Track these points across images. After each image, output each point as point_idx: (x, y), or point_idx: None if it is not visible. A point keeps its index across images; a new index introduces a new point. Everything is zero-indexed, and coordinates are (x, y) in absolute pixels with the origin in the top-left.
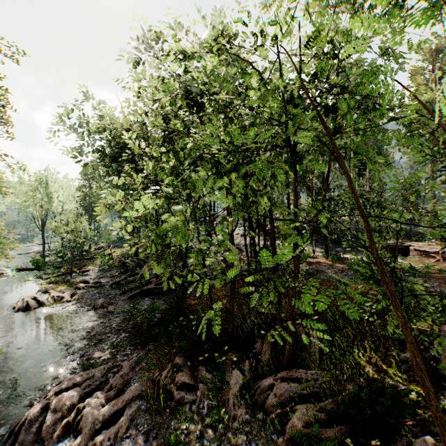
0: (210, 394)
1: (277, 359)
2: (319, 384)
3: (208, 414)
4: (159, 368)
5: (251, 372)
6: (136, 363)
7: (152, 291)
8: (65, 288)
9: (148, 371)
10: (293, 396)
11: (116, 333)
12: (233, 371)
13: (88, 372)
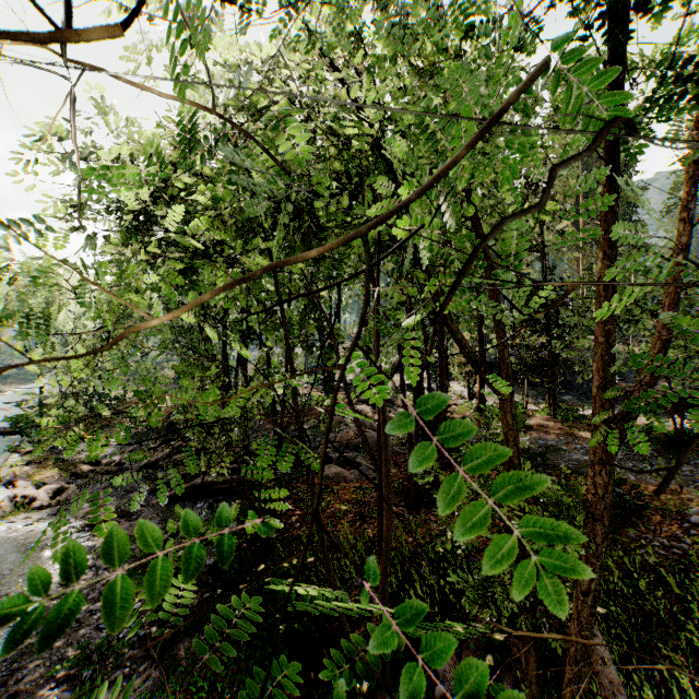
0: None
1: None
2: None
3: None
4: None
5: None
6: None
7: (213, 488)
8: (52, 475)
9: None
10: None
11: None
12: None
13: None
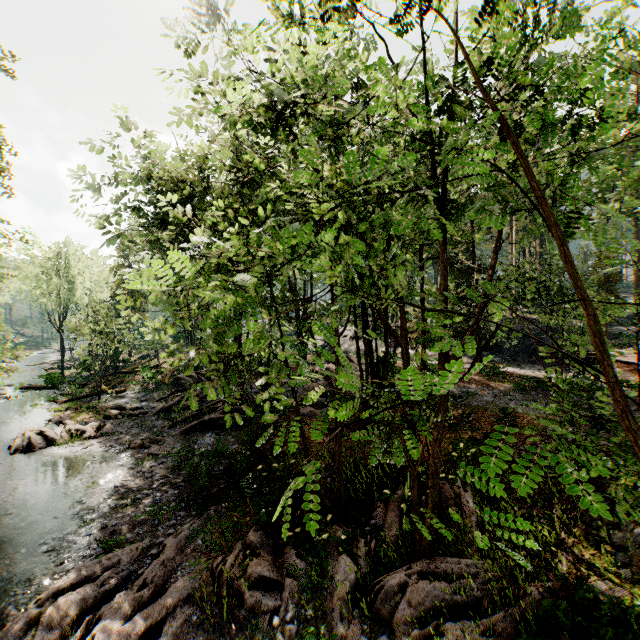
0: (302, 598)
1: (409, 538)
2: (480, 583)
3: (300, 633)
4: (223, 548)
5: (369, 559)
6: (187, 540)
7: (218, 423)
8: (89, 417)
9: (205, 555)
10: (438, 605)
11: (160, 489)
12: (340, 557)
13: (110, 556)
